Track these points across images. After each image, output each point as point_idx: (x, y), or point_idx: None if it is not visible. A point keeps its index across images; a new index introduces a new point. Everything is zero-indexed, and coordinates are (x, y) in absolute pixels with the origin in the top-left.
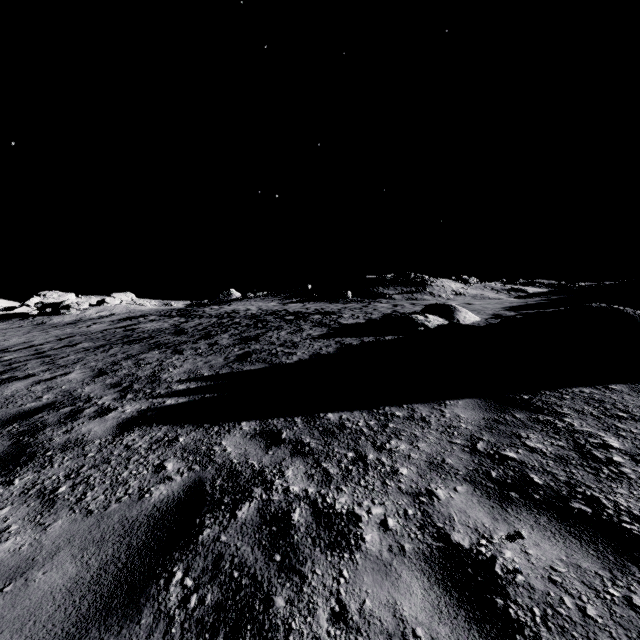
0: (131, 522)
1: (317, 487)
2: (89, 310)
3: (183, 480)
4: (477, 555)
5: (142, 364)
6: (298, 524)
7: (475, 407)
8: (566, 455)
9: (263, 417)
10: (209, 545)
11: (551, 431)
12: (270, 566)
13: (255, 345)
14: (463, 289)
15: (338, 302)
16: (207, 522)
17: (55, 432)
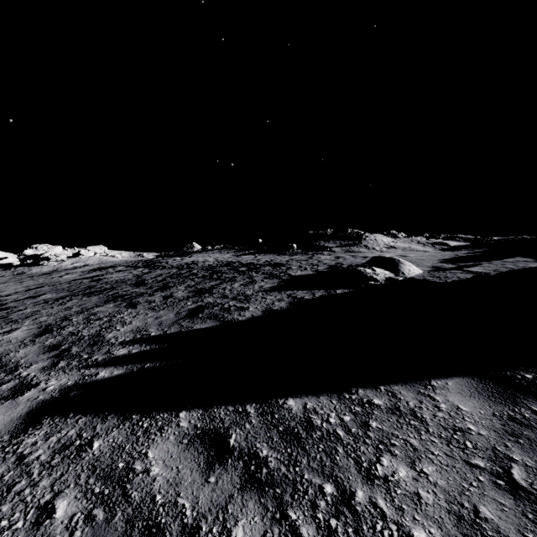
0: None
1: None
2: (65, 261)
3: None
4: None
5: (92, 320)
6: None
7: (473, 392)
8: None
9: (208, 403)
10: None
11: None
12: None
13: (208, 298)
14: (393, 243)
15: (285, 254)
16: None
17: None
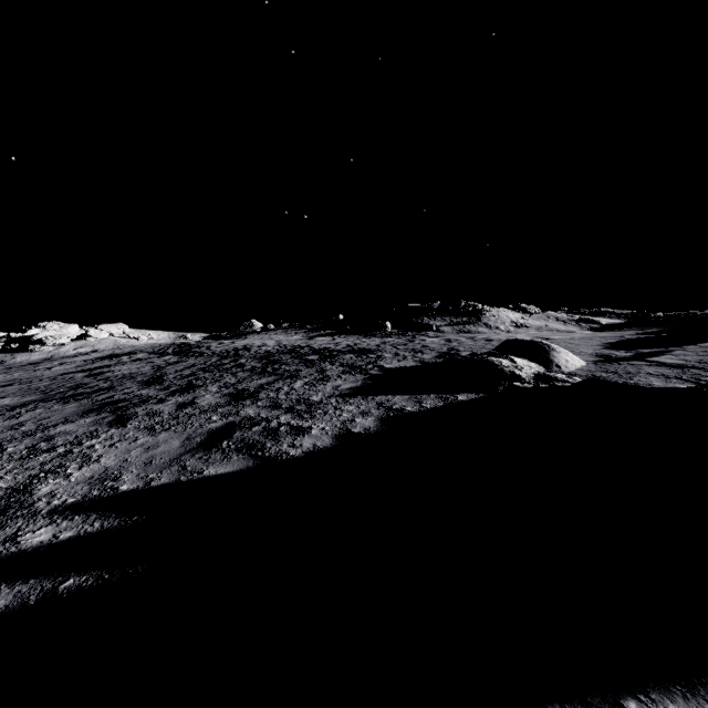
0: None
1: None
2: (66, 346)
3: None
4: None
5: (37, 451)
6: None
7: None
8: None
9: None
10: None
11: None
12: None
13: (248, 408)
14: (523, 320)
15: (375, 335)
16: None
17: None
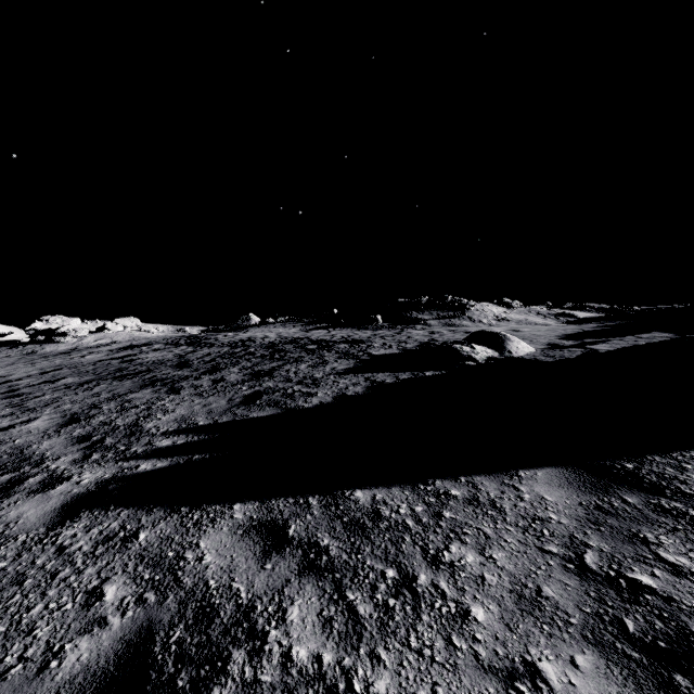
0: None
1: (338, 650)
2: (87, 337)
3: (122, 627)
4: None
5: (126, 407)
6: None
7: (563, 483)
8: None
9: (265, 496)
10: None
11: (691, 531)
12: None
13: (268, 382)
14: (506, 314)
15: (367, 328)
16: None
17: None
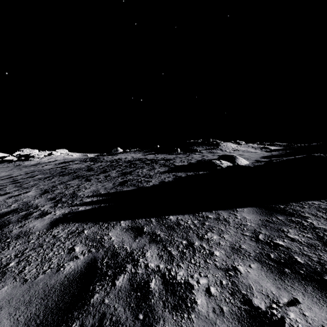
0: (50, 288)
1: (165, 264)
2: (44, 158)
3: (84, 258)
4: (271, 316)
5: (68, 187)
6: (154, 291)
7: (254, 212)
8: (314, 243)
9: (133, 218)
10: (97, 306)
11: (301, 227)
12: (136, 323)
13: (129, 176)
14: (237, 147)
15: (173, 154)
16: (97, 289)
17: (14, 227)
